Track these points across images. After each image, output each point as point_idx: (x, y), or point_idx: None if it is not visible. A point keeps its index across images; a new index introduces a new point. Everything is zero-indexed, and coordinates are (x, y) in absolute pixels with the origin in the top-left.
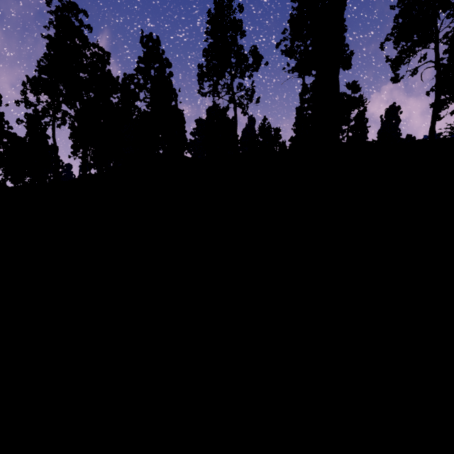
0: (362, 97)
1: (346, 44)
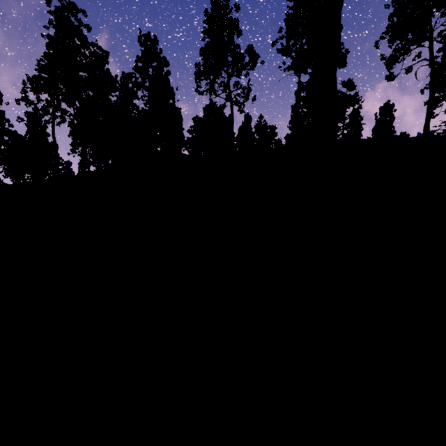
0: (357, 95)
1: (341, 42)
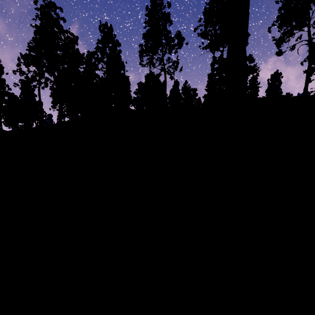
0: (255, 66)
1: None
